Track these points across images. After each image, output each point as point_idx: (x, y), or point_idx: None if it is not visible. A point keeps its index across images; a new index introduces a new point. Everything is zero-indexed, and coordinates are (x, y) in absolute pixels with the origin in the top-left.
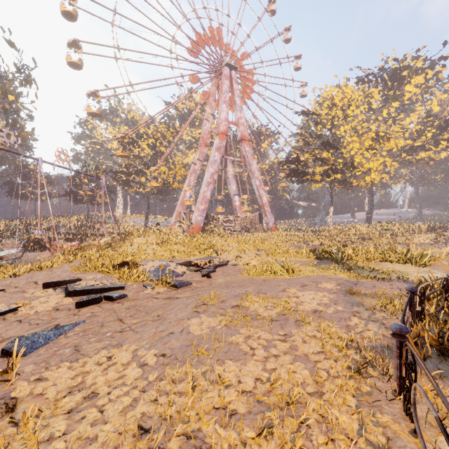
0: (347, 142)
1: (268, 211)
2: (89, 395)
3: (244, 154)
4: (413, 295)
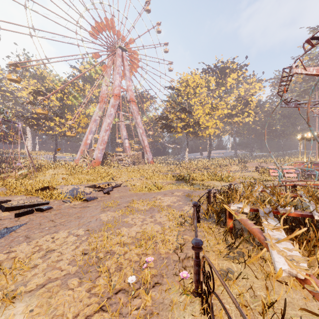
0: (195, 109)
1: (148, 150)
2: (47, 252)
3: (132, 111)
4: (210, 193)
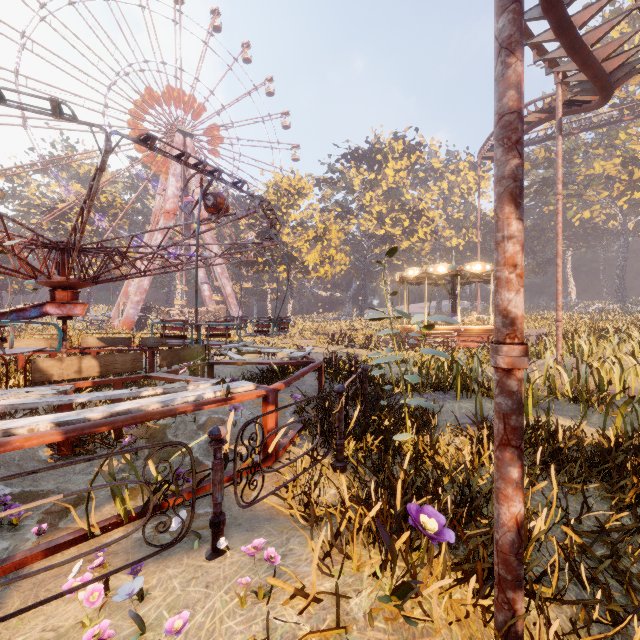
0: (282, 234)
1: (233, 303)
2: None
3: (203, 236)
4: None
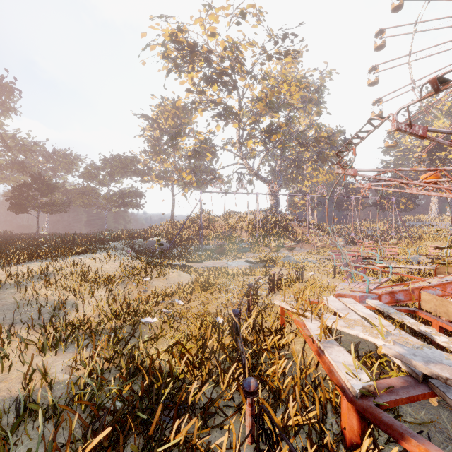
0: None
1: None
2: None
3: None
4: None
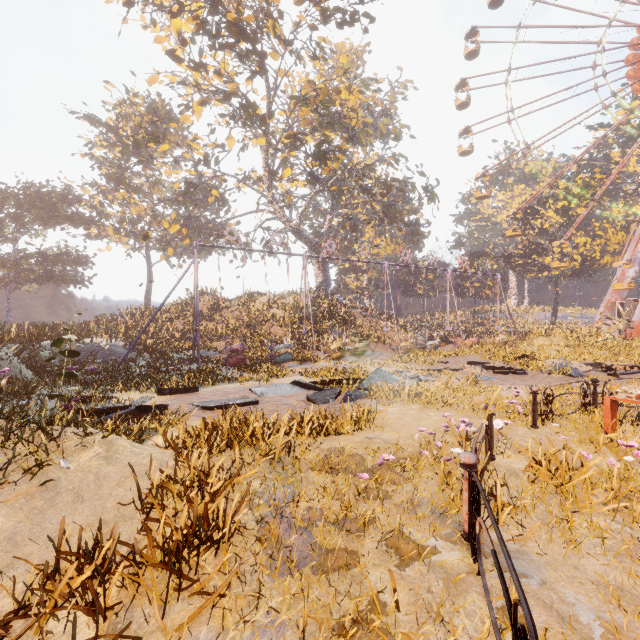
0: None
1: None
2: None
3: None
4: None
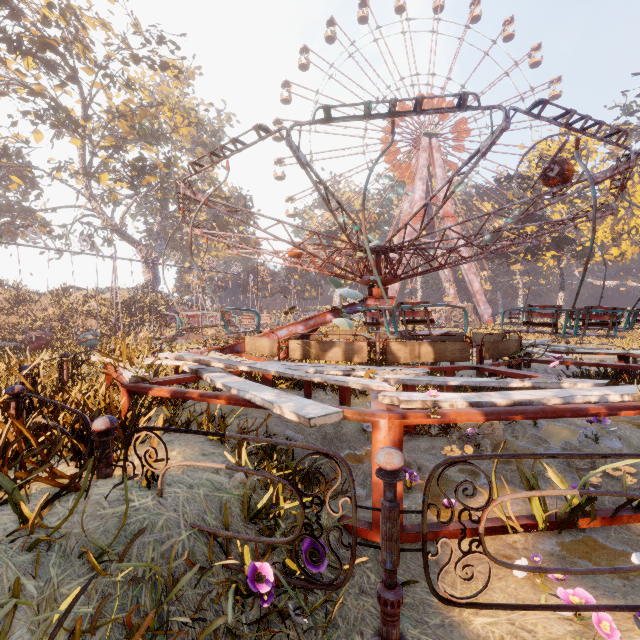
0: (551, 212)
1: (481, 300)
2: None
3: (448, 234)
4: None
